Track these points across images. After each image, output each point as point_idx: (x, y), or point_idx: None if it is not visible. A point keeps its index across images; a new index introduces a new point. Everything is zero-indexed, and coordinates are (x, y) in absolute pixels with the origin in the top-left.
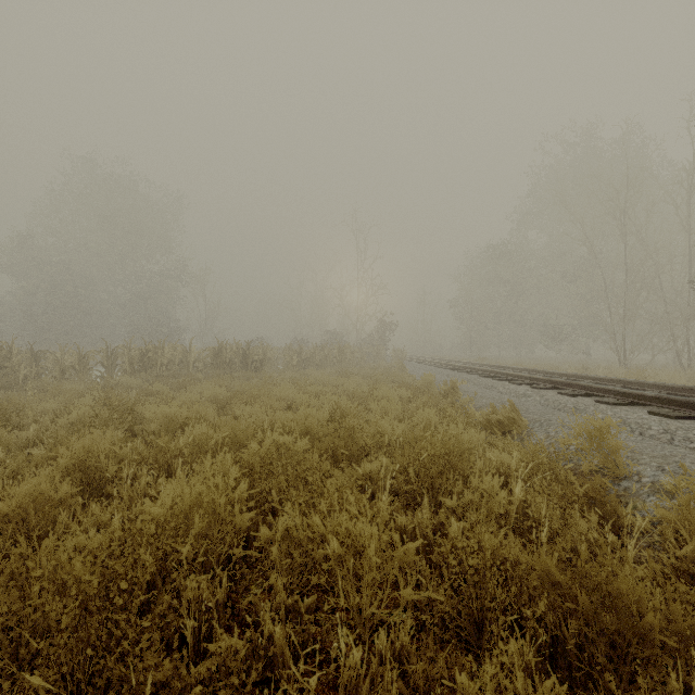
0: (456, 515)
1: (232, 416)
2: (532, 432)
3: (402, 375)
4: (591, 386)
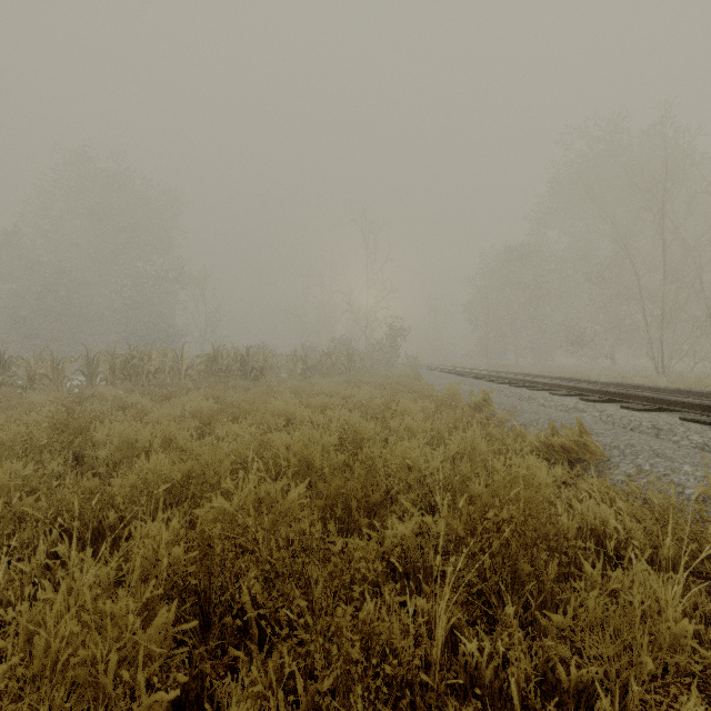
0: (547, 616)
1: (217, 436)
2: (613, 463)
3: (420, 384)
4: (665, 398)
